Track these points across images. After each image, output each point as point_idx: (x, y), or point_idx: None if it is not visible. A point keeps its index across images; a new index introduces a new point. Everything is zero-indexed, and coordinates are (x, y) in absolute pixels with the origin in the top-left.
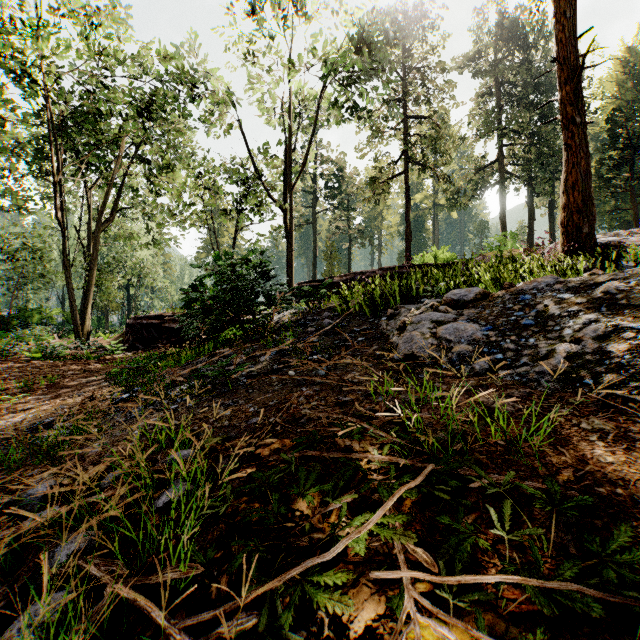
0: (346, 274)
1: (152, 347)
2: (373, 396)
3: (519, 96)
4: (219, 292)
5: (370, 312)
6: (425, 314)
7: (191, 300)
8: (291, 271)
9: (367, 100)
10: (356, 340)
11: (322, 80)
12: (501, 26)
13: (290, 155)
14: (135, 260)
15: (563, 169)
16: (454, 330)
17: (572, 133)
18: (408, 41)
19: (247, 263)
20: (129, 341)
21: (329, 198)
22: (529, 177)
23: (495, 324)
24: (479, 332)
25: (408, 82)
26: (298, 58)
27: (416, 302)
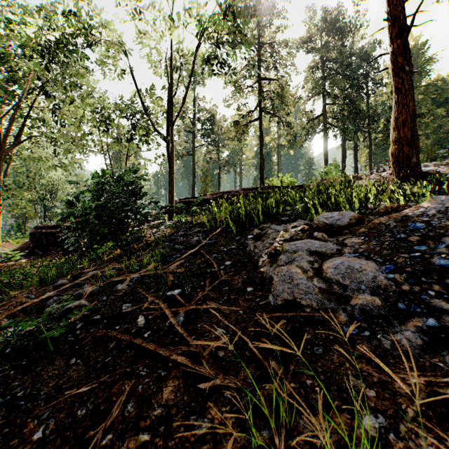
0: (216, 193)
1: (48, 253)
2: (253, 431)
3: (337, 70)
4: (85, 210)
5: (236, 229)
6: (300, 241)
7: (67, 216)
8: (172, 190)
9: (232, 57)
10: (223, 265)
11: (197, 37)
12: (325, 20)
13: (171, 97)
14: (48, 178)
15: (393, 110)
16: (345, 268)
17: (402, 79)
18: (261, 23)
19: (120, 181)
20: (29, 247)
21: (204, 136)
22: (342, 128)
23: (396, 262)
24: (380, 274)
25: (261, 53)
26: (177, 17)
27: (277, 220)
